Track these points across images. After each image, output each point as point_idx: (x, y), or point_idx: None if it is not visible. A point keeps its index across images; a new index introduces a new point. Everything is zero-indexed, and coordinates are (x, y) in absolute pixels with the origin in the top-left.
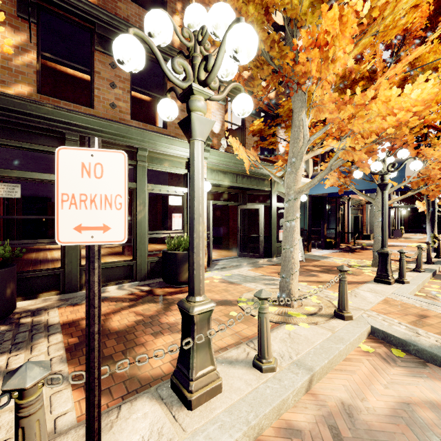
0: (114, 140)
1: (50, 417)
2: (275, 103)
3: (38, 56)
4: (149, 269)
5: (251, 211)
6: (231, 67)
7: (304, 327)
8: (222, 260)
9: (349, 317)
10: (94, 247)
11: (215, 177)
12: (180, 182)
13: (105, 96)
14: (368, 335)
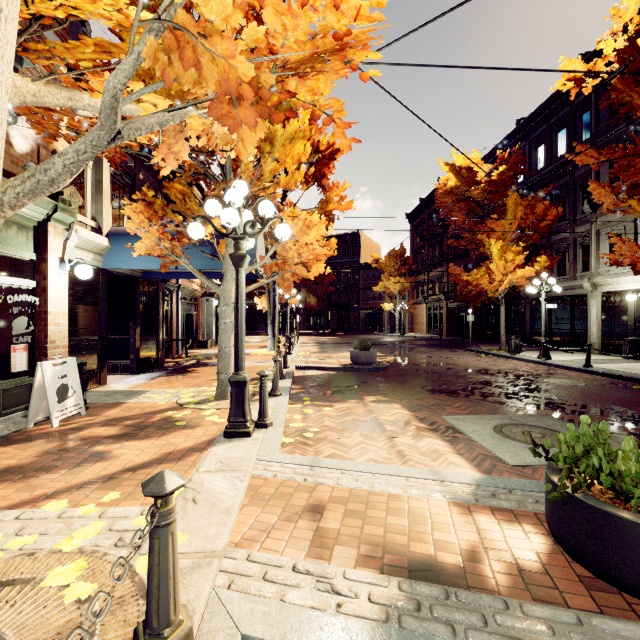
0: None
1: None
2: None
3: None
4: None
5: None
6: None
7: None
8: None
9: None
10: None
11: None
12: None
13: None
14: None
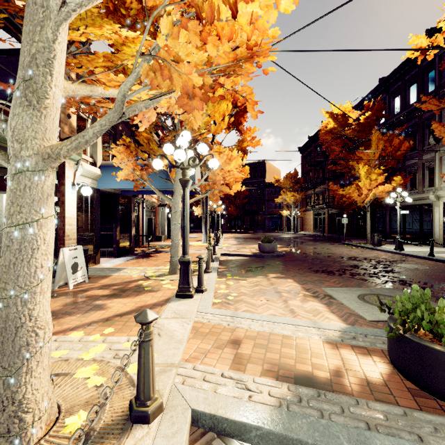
0: None
1: None
2: None
3: None
4: None
5: None
6: None
7: None
8: None
9: (158, 409)
10: None
11: None
12: None
13: None
14: (190, 432)
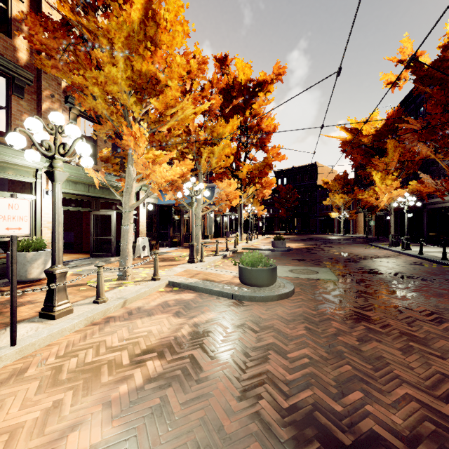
0: None
1: None
2: None
3: None
4: None
5: (109, 215)
6: None
7: (131, 286)
8: (74, 261)
9: (159, 278)
10: (14, 236)
11: (66, 186)
12: (25, 188)
13: None
14: (167, 286)
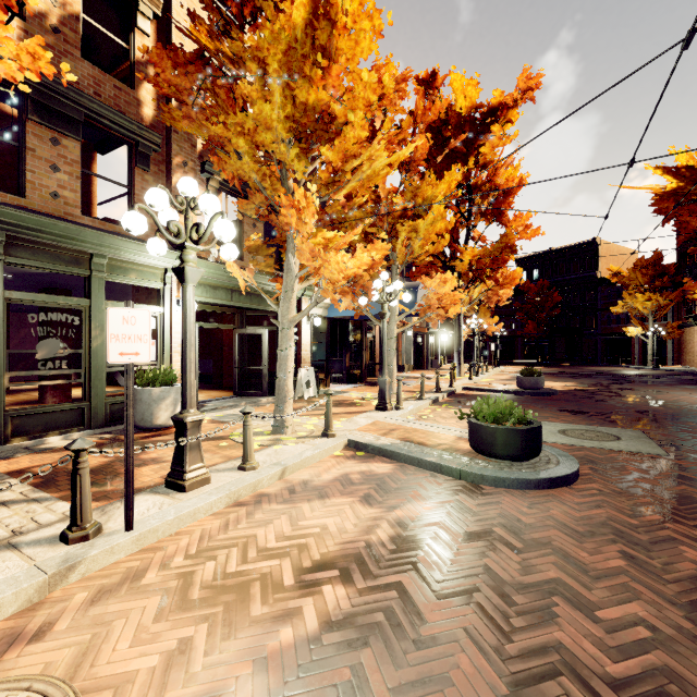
0: (57, 242)
1: (57, 513)
2: None
3: None
4: (108, 412)
5: (258, 335)
6: None
7: (291, 445)
8: (213, 401)
9: (333, 435)
10: (130, 365)
11: (202, 293)
12: (151, 297)
13: (42, 181)
14: (346, 447)
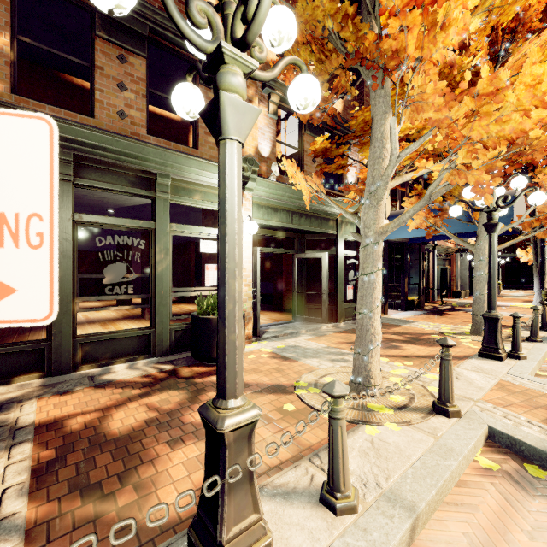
0: (122, 162)
1: None
2: (343, 119)
3: (13, 40)
4: (173, 339)
5: (309, 262)
6: (287, 28)
7: (393, 429)
8: (273, 325)
9: (456, 412)
10: None
11: (263, 215)
12: (216, 222)
13: (110, 100)
14: (486, 441)
